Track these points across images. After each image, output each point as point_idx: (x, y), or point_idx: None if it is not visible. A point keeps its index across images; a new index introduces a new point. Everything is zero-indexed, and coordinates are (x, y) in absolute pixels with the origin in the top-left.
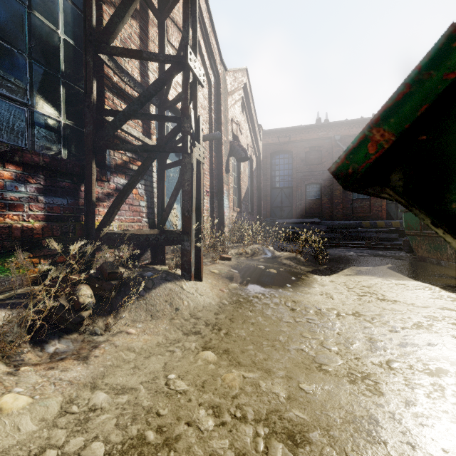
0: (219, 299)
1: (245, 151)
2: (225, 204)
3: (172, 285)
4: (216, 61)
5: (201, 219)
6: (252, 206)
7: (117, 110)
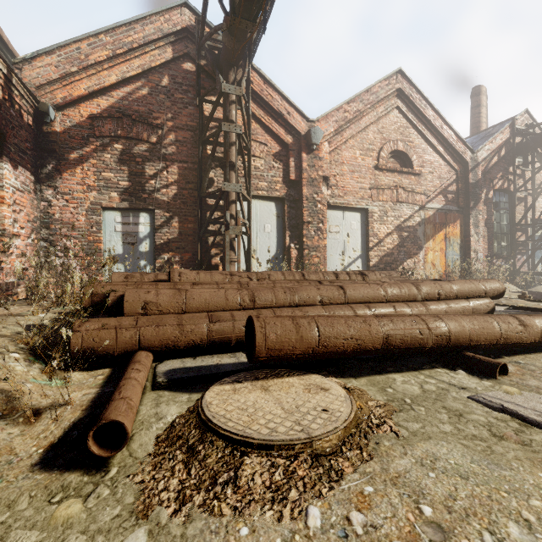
0: None
1: None
2: None
3: None
4: None
5: None
6: None
7: (522, 240)
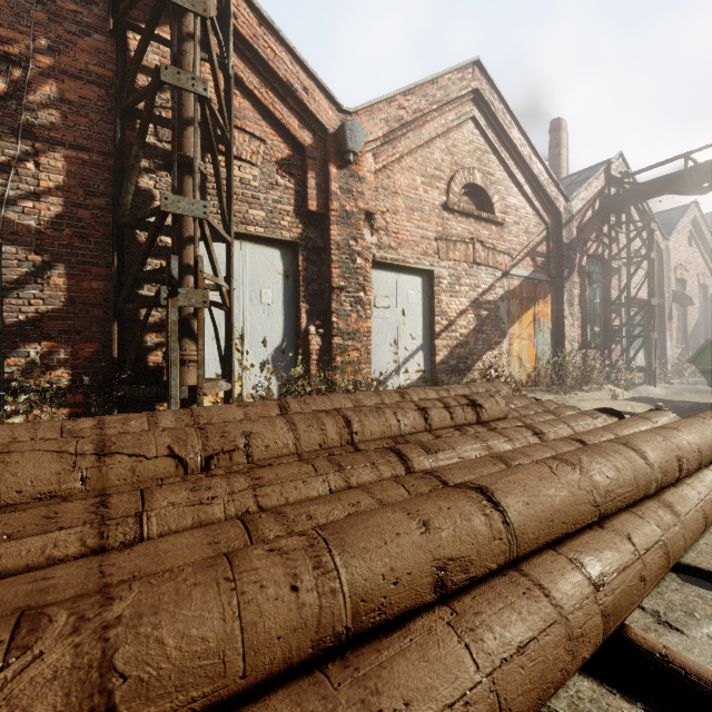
0: (666, 393)
1: (689, 299)
2: (667, 346)
3: (644, 386)
4: (659, 243)
5: (656, 362)
6: (706, 337)
7: (620, 325)
